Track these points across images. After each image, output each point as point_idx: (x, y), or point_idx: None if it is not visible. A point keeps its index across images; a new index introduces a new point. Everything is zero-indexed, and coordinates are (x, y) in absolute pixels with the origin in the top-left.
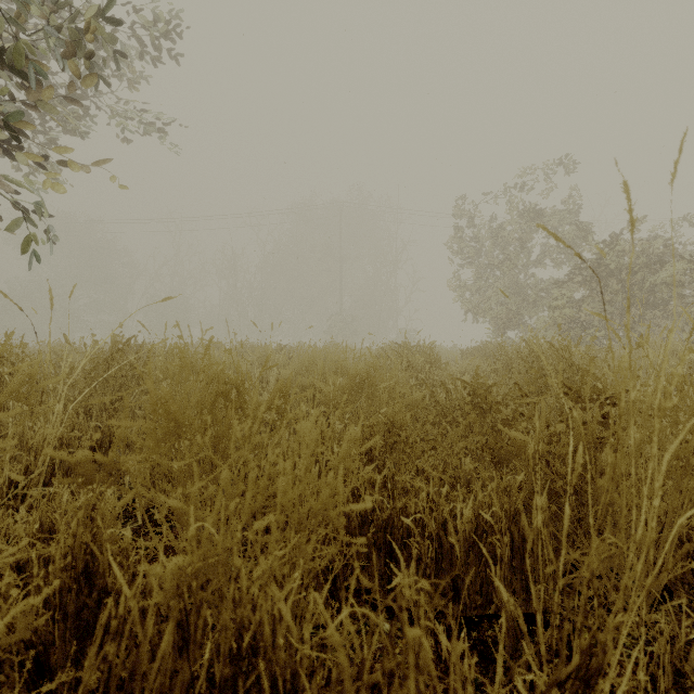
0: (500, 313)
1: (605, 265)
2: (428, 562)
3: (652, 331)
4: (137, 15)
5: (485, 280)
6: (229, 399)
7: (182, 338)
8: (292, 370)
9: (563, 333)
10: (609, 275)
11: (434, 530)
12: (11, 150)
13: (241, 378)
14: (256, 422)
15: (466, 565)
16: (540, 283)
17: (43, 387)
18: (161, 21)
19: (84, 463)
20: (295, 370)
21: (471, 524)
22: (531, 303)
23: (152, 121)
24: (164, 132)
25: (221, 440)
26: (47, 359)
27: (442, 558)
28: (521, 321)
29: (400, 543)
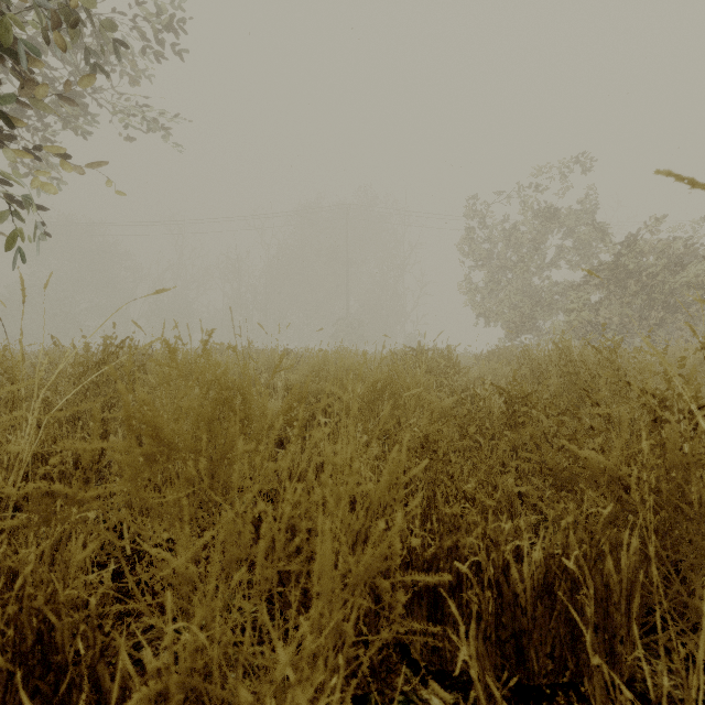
0: (513, 317)
1: (624, 266)
2: (488, 619)
3: (671, 335)
4: (137, 5)
5: (497, 283)
6: (232, 410)
7: (180, 339)
8: (301, 375)
9: (580, 337)
10: (628, 277)
11: (492, 576)
12: (2, 142)
13: (247, 384)
14: (270, 444)
15: (533, 620)
16: (554, 286)
17: (15, 394)
18: (161, 10)
19: (35, 498)
20: (305, 375)
21: (539, 568)
22: (545, 306)
23: (153, 117)
24: (165, 129)
25: (223, 463)
26: (18, 361)
27: (502, 611)
28: (534, 325)
29: (447, 591)
